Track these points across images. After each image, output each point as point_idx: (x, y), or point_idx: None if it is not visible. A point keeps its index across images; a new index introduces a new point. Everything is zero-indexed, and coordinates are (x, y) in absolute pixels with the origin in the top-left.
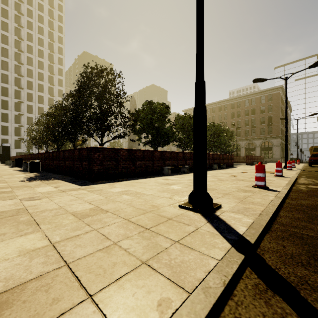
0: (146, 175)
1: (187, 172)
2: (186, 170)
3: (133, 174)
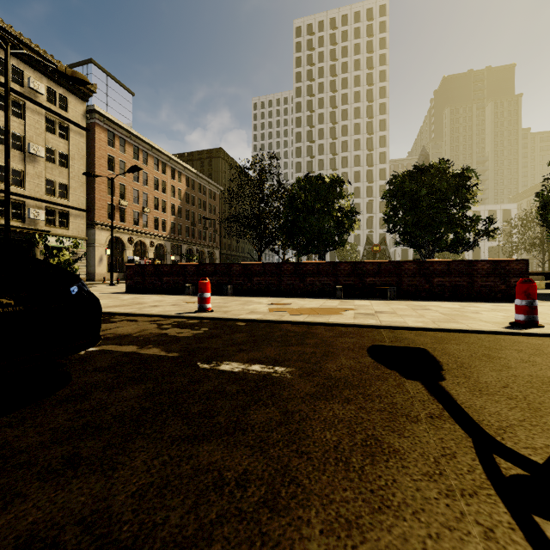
0: (175, 293)
1: (225, 295)
2: (223, 291)
3: (160, 290)
